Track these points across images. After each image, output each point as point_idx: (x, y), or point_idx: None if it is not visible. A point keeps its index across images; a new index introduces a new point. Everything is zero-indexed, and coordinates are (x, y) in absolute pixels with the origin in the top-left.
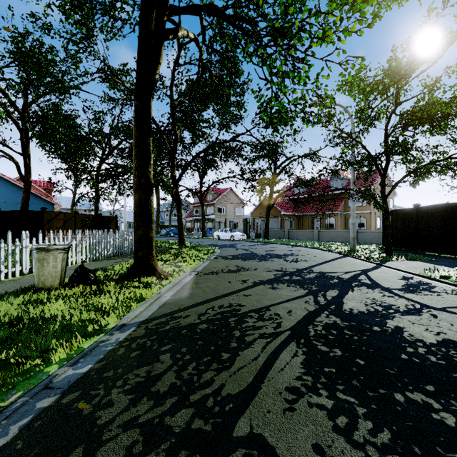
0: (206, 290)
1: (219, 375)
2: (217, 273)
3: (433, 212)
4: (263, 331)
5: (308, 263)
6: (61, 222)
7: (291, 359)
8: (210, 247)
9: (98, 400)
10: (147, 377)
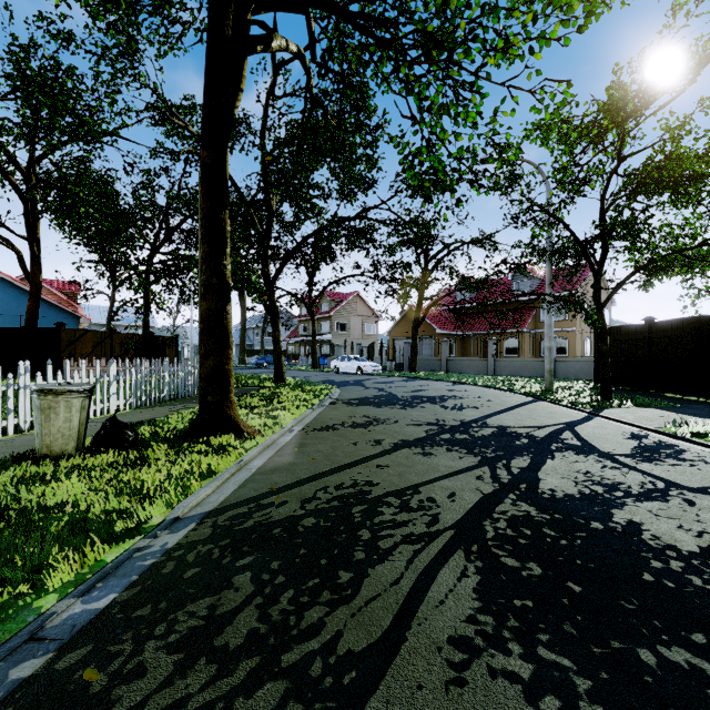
0: (315, 458)
1: (334, 613)
2: (334, 429)
3: (676, 330)
4: (409, 531)
5: (480, 411)
6: (88, 346)
7: (457, 583)
8: (324, 385)
9: (119, 665)
10: (209, 618)
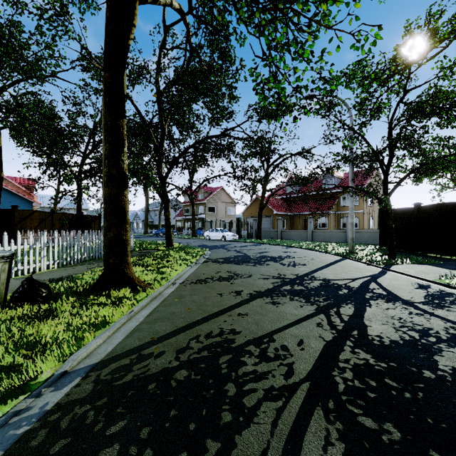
0: (190, 308)
1: None
2: (206, 282)
3: (436, 211)
4: (270, 384)
5: (308, 267)
6: (35, 221)
7: (323, 454)
8: (199, 248)
9: None
10: None
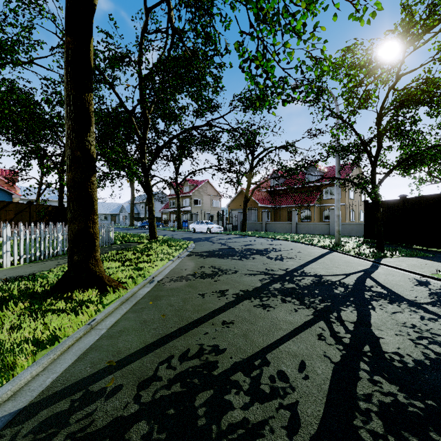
0: (166, 314)
1: None
2: (187, 279)
3: (423, 203)
4: None
5: (296, 261)
6: (10, 213)
7: None
8: (184, 241)
9: None
10: None
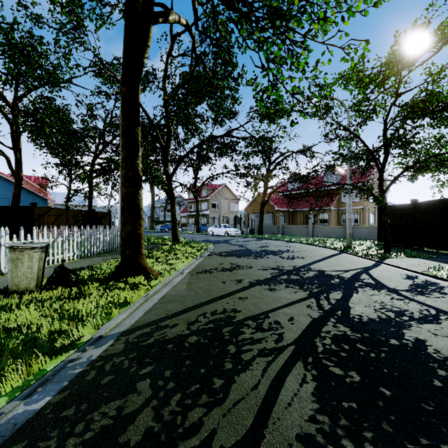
0: (197, 292)
1: (210, 414)
2: (210, 272)
3: (432, 207)
4: (263, 346)
5: (305, 260)
6: (52, 218)
7: (299, 388)
8: (204, 243)
9: None
10: (117, 418)
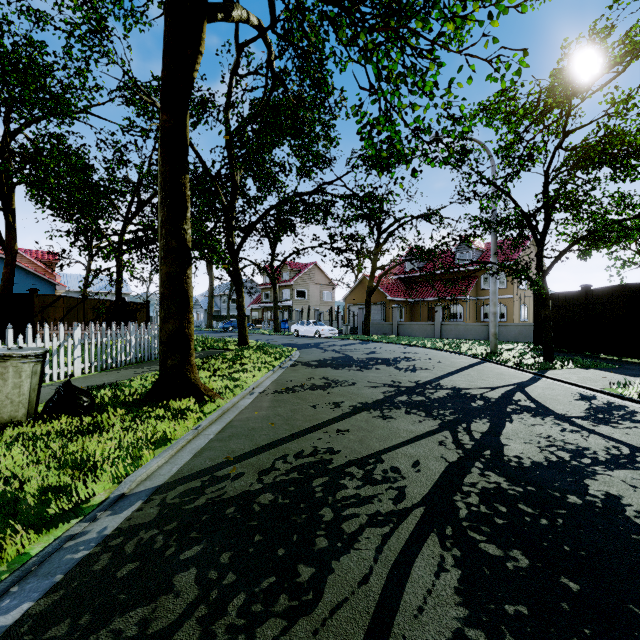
0: (274, 423)
1: (292, 630)
2: (294, 391)
3: (611, 296)
4: (375, 509)
5: (432, 372)
6: (61, 311)
7: (435, 580)
8: (285, 348)
9: None
10: (138, 639)
